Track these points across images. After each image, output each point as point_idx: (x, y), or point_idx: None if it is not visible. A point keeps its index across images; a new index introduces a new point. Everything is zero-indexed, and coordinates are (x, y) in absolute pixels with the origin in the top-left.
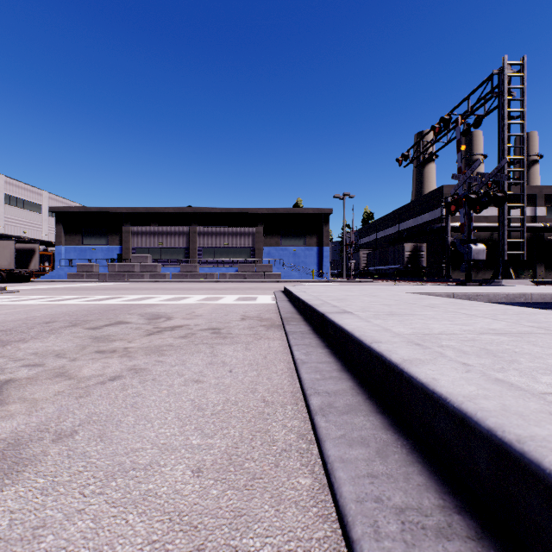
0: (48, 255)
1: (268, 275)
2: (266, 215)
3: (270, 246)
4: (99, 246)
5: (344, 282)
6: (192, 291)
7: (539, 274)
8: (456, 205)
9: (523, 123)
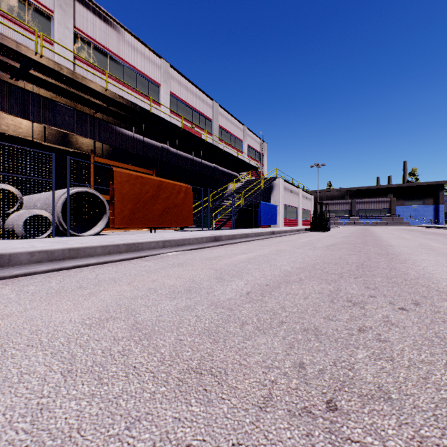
0: None
1: (400, 223)
2: (393, 188)
3: (396, 206)
4: None
5: None
6: None
7: None
8: None
9: None
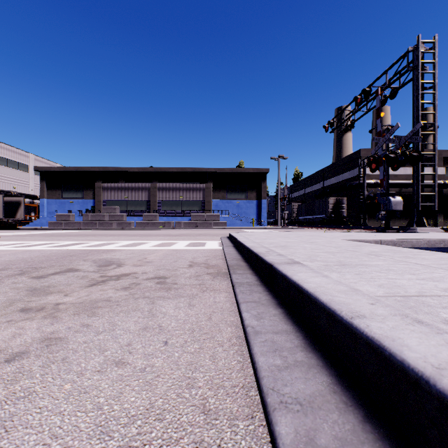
0: (34, 207)
1: (216, 223)
2: (215, 173)
3: (217, 199)
4: (76, 199)
5: (279, 229)
6: (150, 237)
7: (439, 222)
8: (377, 164)
9: (434, 93)
